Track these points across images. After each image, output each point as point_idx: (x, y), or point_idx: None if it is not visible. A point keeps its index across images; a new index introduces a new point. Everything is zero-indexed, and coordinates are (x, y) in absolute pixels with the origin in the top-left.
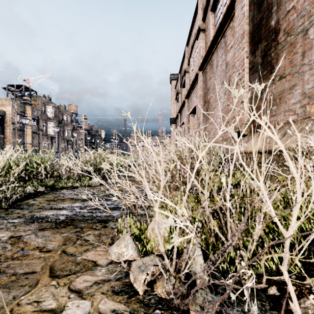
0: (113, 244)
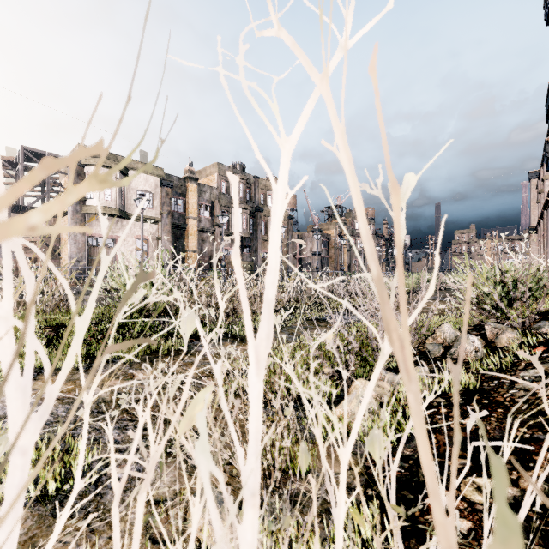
0: None
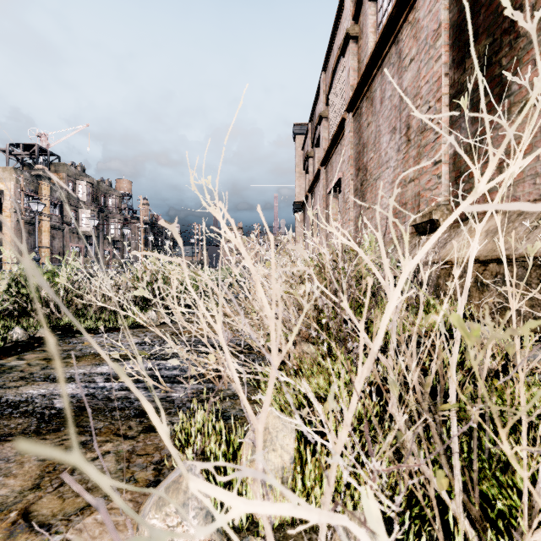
0: (152, 495)
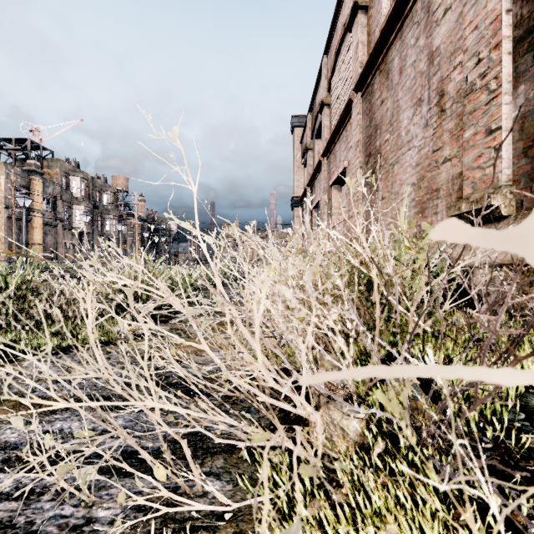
0: None
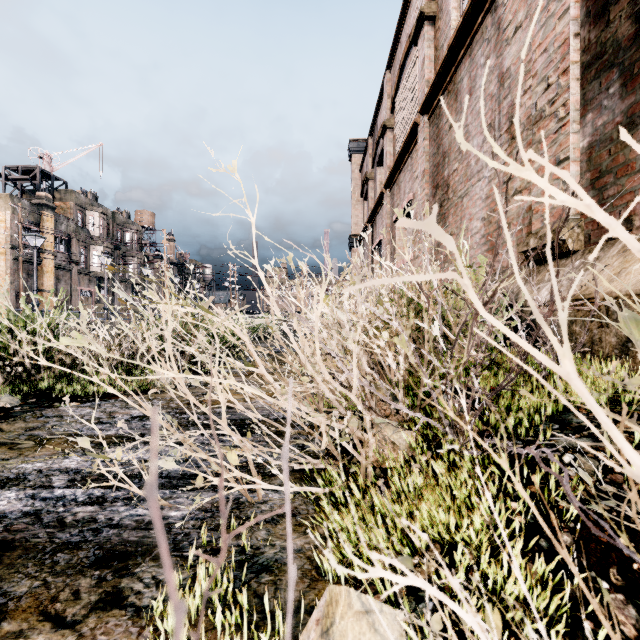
0: None
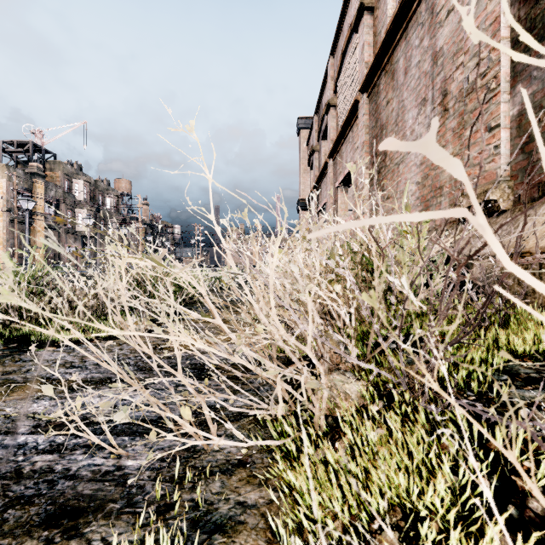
0: None
